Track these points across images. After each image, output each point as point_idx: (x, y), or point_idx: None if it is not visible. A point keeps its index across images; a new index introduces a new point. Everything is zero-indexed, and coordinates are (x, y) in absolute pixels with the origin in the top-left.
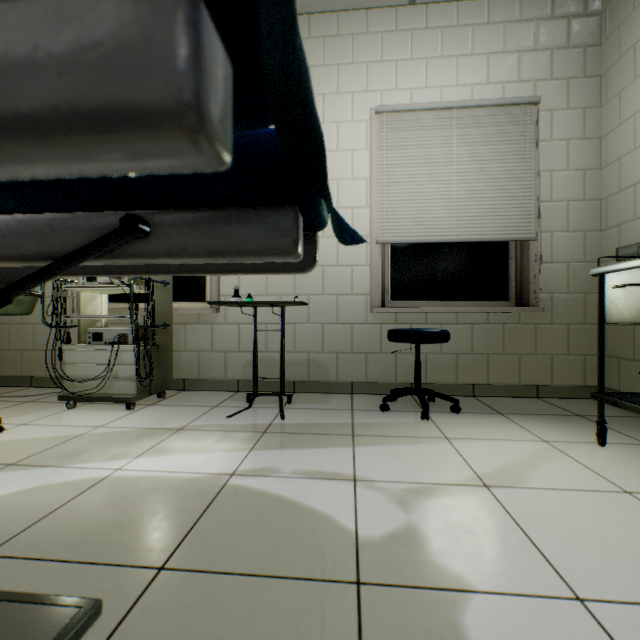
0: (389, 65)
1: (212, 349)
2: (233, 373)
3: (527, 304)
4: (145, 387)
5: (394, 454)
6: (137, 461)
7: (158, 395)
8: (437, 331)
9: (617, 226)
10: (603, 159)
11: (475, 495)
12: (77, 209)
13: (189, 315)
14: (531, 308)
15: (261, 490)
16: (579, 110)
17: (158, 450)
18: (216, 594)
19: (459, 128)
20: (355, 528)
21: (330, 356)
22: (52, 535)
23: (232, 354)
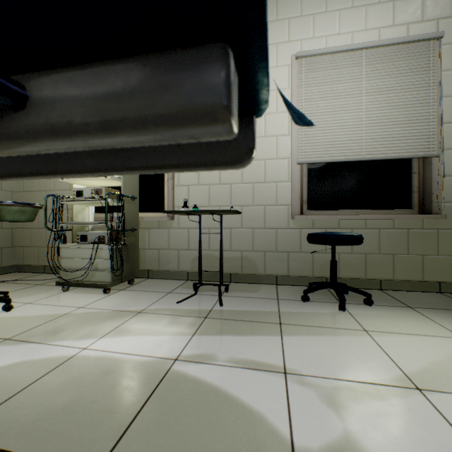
0: (307, 19)
1: (168, 247)
2: (184, 266)
3: (430, 212)
4: (117, 276)
5: (319, 345)
6: (101, 341)
7: (128, 282)
8: (352, 235)
9: None
10: None
11: (410, 400)
12: None
13: (152, 222)
14: (434, 215)
15: (199, 379)
16: None
17: (119, 331)
18: None
19: (368, 65)
20: (290, 435)
21: (259, 254)
22: (12, 418)
23: (183, 251)
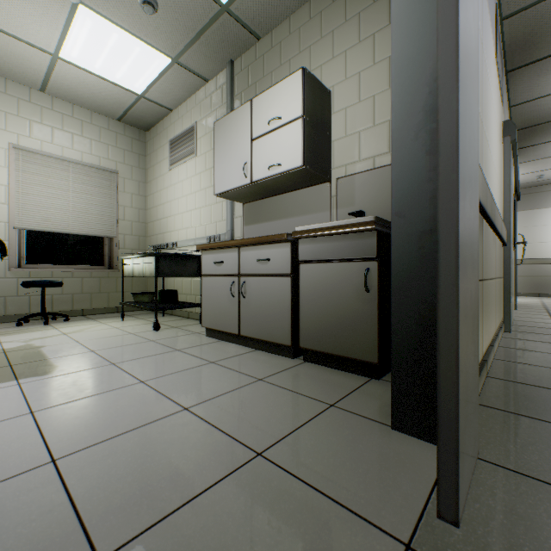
0: (25, 120)
1: None
2: None
3: (113, 268)
4: None
5: (24, 335)
6: None
7: None
8: (55, 281)
9: (151, 236)
10: (147, 206)
11: (59, 336)
12: None
13: None
14: (114, 270)
15: None
16: (138, 182)
17: None
18: None
19: (75, 173)
20: (3, 348)
21: None
22: None
23: None
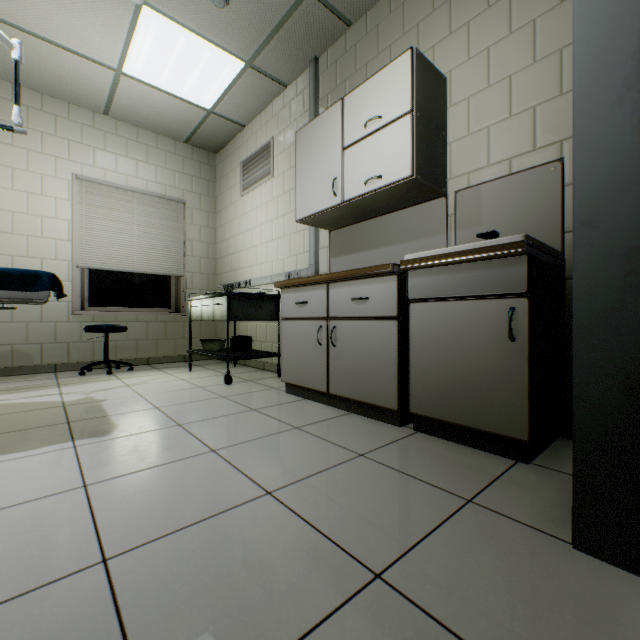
0: (88, 148)
1: None
2: None
3: (180, 311)
4: None
5: (86, 386)
6: None
7: None
8: (119, 326)
9: (221, 274)
10: (217, 240)
11: (122, 388)
12: None
13: None
14: (181, 313)
15: (3, 403)
16: (207, 212)
17: None
18: (1, 416)
19: (139, 204)
20: (63, 400)
21: (35, 346)
22: None
23: None
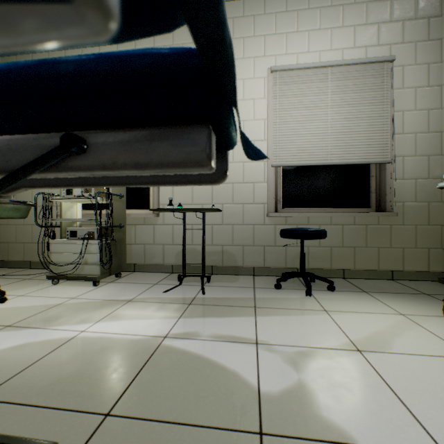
0: (281, 36)
1: (154, 243)
2: (169, 260)
3: (384, 210)
4: (106, 270)
5: (286, 323)
6: (97, 325)
7: (116, 275)
8: (317, 230)
9: None
10: (443, 101)
11: (351, 358)
12: (29, 131)
13: (138, 218)
14: (387, 213)
15: (186, 350)
16: (424, 65)
17: (113, 317)
18: (148, 439)
19: (333, 81)
20: (258, 384)
21: (238, 248)
22: (29, 383)
23: (168, 246)
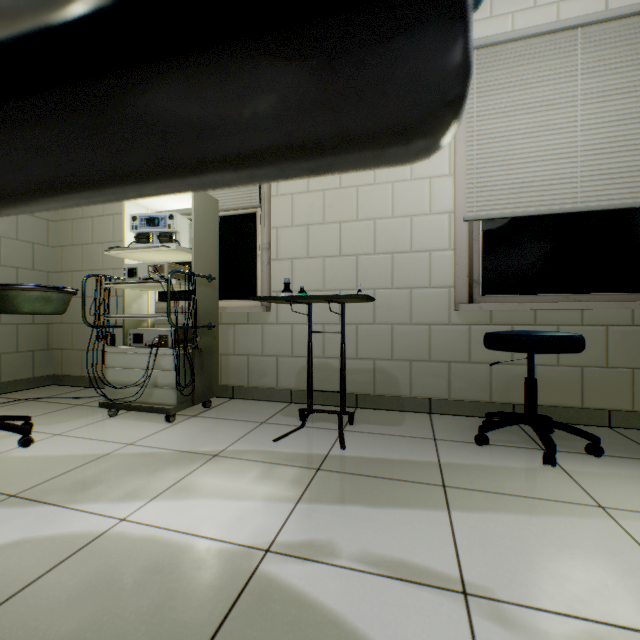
0: None
1: (262, 353)
2: (285, 381)
3: None
4: (186, 396)
5: (520, 535)
6: (150, 506)
7: (203, 404)
8: (567, 336)
9: None
10: None
11: None
12: None
13: (238, 314)
14: None
15: (307, 596)
16: None
17: (181, 489)
18: None
19: (586, 53)
20: None
21: (401, 365)
22: None
23: (284, 359)
